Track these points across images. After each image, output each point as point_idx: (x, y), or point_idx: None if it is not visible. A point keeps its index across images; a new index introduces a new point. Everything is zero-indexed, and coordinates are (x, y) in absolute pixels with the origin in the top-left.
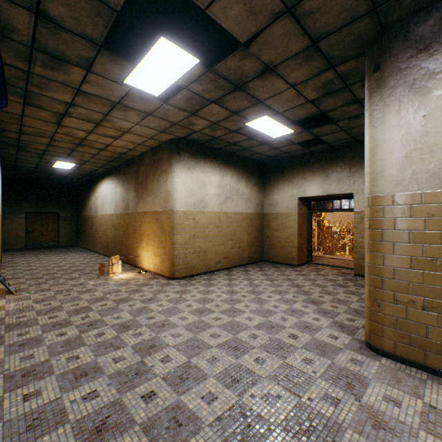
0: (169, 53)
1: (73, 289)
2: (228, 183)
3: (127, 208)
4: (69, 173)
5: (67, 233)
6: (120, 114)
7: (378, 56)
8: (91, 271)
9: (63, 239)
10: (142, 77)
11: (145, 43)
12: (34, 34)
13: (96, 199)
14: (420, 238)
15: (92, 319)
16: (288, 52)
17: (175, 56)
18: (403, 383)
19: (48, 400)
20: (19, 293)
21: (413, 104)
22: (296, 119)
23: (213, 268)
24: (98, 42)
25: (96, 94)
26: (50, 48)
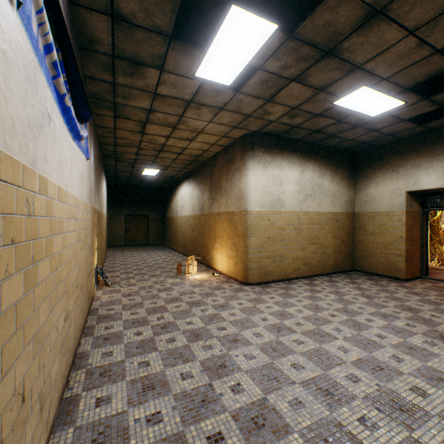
0: (241, 26)
1: (154, 286)
2: (309, 178)
3: (202, 209)
4: (155, 179)
5: (154, 232)
6: (193, 114)
7: None
8: (171, 269)
9: (152, 238)
10: (213, 65)
11: (215, 26)
12: (113, 40)
13: (176, 201)
14: None
15: (166, 321)
16: None
17: (248, 27)
18: None
19: (115, 412)
20: (113, 285)
21: None
22: (411, 83)
23: (291, 275)
24: (167, 33)
25: (170, 95)
26: (127, 53)
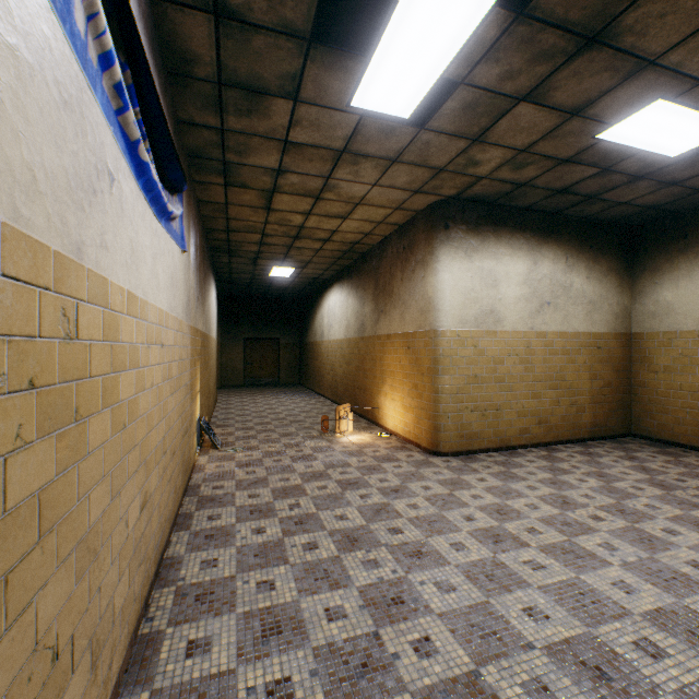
0: (430, 5)
1: (285, 452)
2: (547, 274)
3: (362, 329)
4: (288, 282)
5: (288, 366)
6: (347, 173)
7: None
8: (312, 424)
9: (284, 374)
10: (380, 84)
11: (384, 15)
12: (219, 56)
13: (321, 317)
14: None
15: (303, 511)
16: None
17: (443, 7)
18: None
19: (216, 670)
20: (224, 448)
21: None
22: None
23: (514, 441)
24: (304, 33)
25: (310, 143)
26: (241, 76)
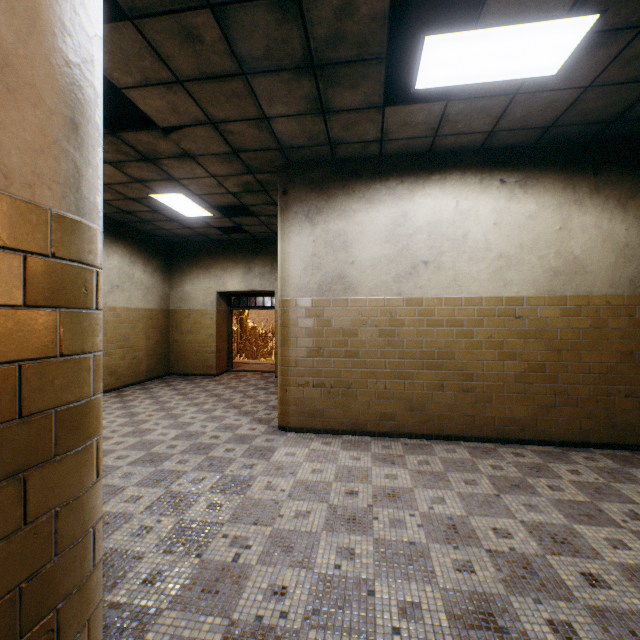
0: None
1: None
2: (118, 265)
3: None
4: None
5: None
6: None
7: (286, 183)
8: None
9: None
10: None
11: None
12: None
13: None
14: (312, 333)
15: None
16: (210, 150)
17: None
18: (300, 443)
19: None
20: None
21: (308, 230)
22: (216, 204)
23: None
24: None
25: None
26: None
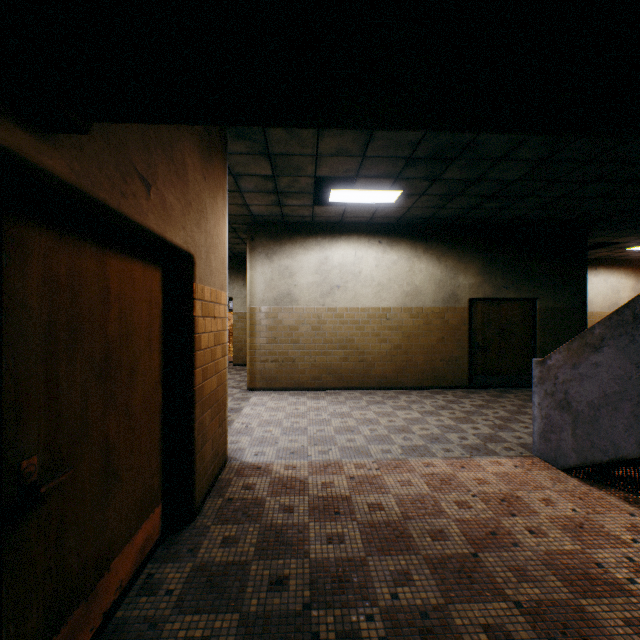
0: None
1: None
2: None
3: None
4: None
5: None
6: None
7: (254, 233)
8: None
9: None
10: None
11: None
12: None
13: None
14: (270, 329)
15: None
16: None
17: None
18: (264, 395)
19: None
20: None
21: (268, 264)
22: None
23: None
24: None
25: None
26: None
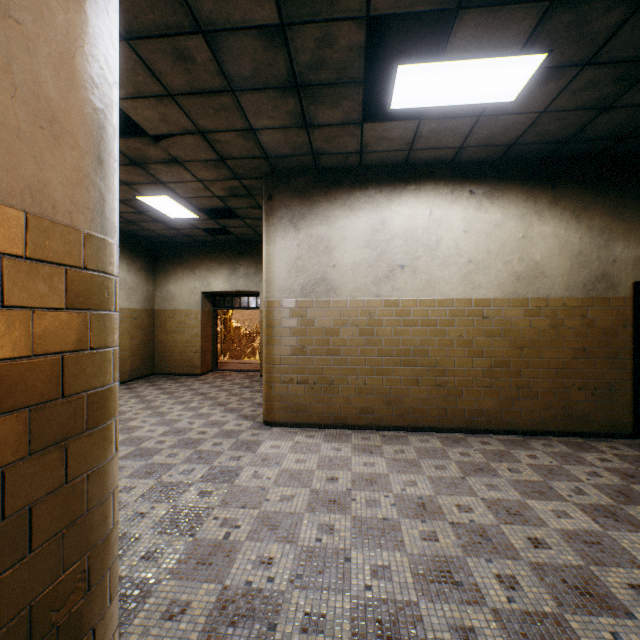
0: None
1: None
2: None
3: None
4: None
5: None
6: None
7: (271, 189)
8: None
9: None
10: None
11: None
12: None
13: None
14: (296, 333)
15: None
16: (198, 157)
17: None
18: (284, 437)
19: None
20: None
21: (292, 235)
22: (202, 207)
23: None
24: None
25: None
26: None
